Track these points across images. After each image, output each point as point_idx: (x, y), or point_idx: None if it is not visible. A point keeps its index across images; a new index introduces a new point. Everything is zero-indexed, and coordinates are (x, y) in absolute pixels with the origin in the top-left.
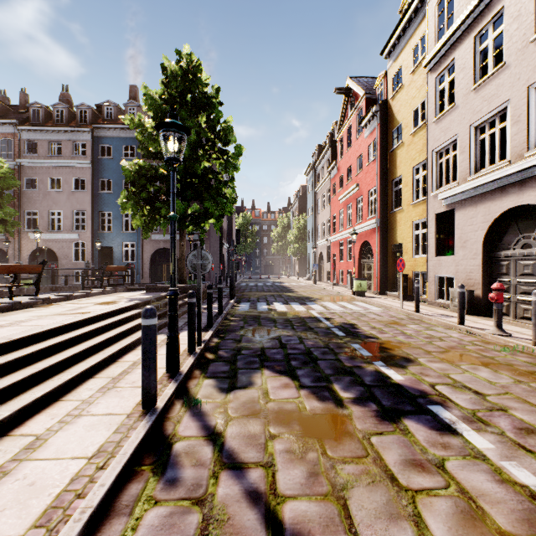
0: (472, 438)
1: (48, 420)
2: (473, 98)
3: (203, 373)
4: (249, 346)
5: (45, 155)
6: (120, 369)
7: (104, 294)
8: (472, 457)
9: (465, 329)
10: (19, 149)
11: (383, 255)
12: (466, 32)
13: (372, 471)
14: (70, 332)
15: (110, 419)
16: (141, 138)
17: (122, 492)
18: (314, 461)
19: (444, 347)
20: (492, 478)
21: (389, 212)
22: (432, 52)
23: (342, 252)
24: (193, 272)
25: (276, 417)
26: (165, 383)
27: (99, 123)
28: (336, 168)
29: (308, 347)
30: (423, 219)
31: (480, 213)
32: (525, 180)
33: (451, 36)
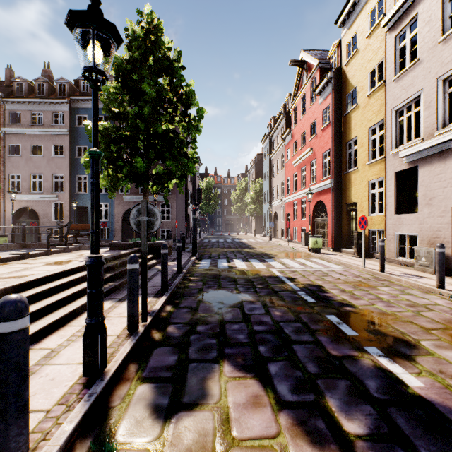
0: None
1: None
2: (441, 49)
3: (140, 371)
4: (206, 318)
5: (27, 124)
6: None
7: (66, 251)
8: None
9: (447, 294)
10: (4, 119)
11: (338, 213)
12: None
13: None
14: None
15: None
16: (106, 100)
17: None
18: None
19: (439, 320)
20: None
21: (343, 173)
22: (392, 10)
23: (295, 211)
24: (137, 231)
25: None
26: (72, 400)
27: (75, 95)
28: (290, 135)
29: (276, 321)
30: (380, 177)
31: (450, 168)
32: None
33: None
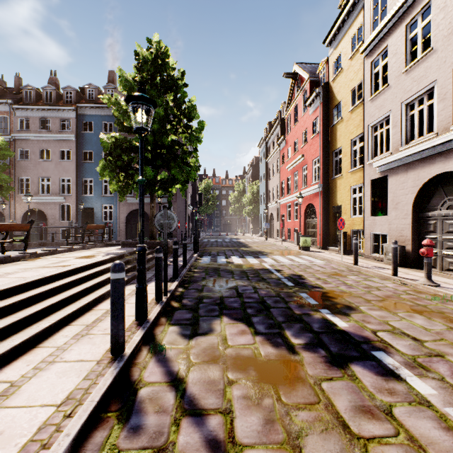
0: (415, 384)
1: (23, 366)
2: (404, 79)
3: (169, 321)
4: (209, 295)
5: (36, 130)
6: (94, 317)
7: (85, 249)
8: (417, 403)
9: (398, 280)
10: (14, 125)
11: (325, 215)
12: (398, 22)
13: (324, 418)
14: (51, 284)
15: (81, 365)
16: (117, 115)
17: (87, 441)
18: (270, 408)
19: (381, 296)
20: (439, 425)
21: (330, 178)
22: (368, 40)
23: (289, 213)
24: (160, 230)
25: (234, 363)
26: (133, 330)
27: (82, 103)
28: (284, 141)
29: (262, 296)
30: (360, 184)
31: (410, 178)
32: (450, 150)
33: (385, 26)
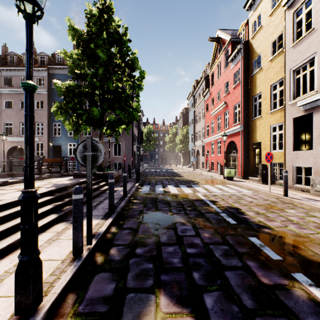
0: None
1: None
2: None
3: (77, 304)
4: (144, 240)
5: (17, 86)
6: None
7: (40, 179)
8: None
9: None
10: (0, 82)
11: (246, 150)
12: None
13: None
14: None
15: None
16: (71, 65)
17: None
18: None
19: None
20: None
21: (249, 120)
22: None
23: (213, 149)
24: (83, 164)
25: None
26: None
27: (52, 64)
28: (208, 93)
29: (206, 243)
30: (280, 123)
31: None
32: None
33: None
